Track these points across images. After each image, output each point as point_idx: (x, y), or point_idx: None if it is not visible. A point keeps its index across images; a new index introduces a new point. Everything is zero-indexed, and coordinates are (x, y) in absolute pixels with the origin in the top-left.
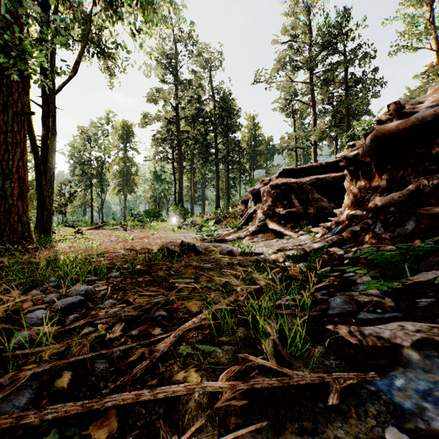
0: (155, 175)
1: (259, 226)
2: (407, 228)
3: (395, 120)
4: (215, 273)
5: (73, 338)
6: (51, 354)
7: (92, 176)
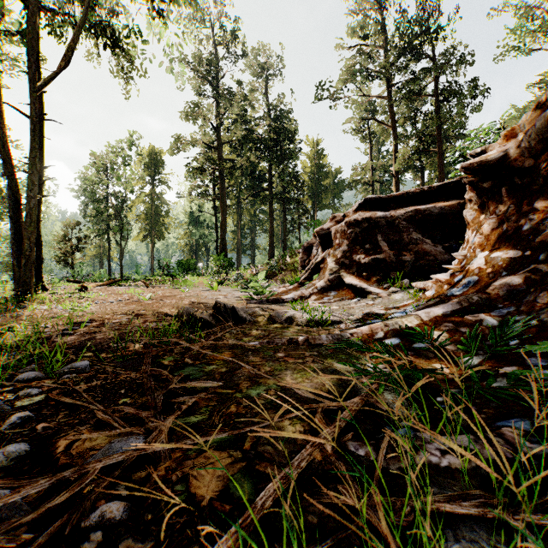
0: (191, 217)
1: (331, 279)
2: None
3: None
4: (266, 361)
5: None
6: None
7: (109, 217)
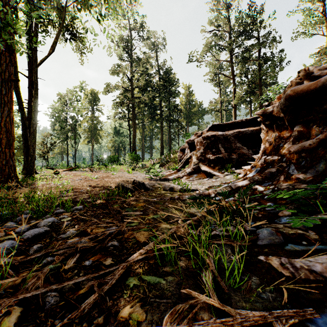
0: (115, 130)
1: (194, 168)
2: (317, 170)
3: (305, 83)
4: (160, 206)
5: (32, 269)
6: (7, 287)
7: (67, 131)
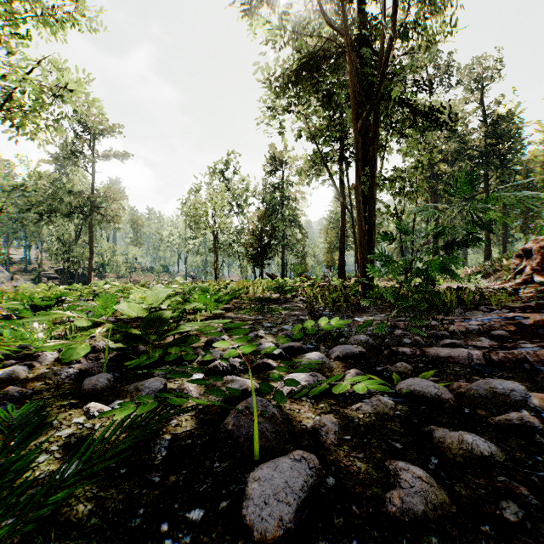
0: None
1: (524, 278)
2: None
3: None
4: None
5: None
6: None
7: None
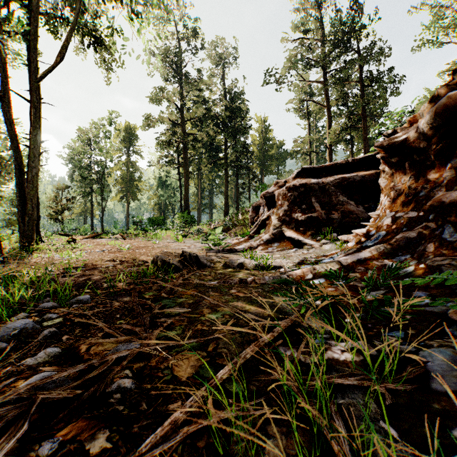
0: (160, 181)
1: (274, 233)
2: None
3: None
4: (223, 295)
5: None
6: None
7: (92, 182)
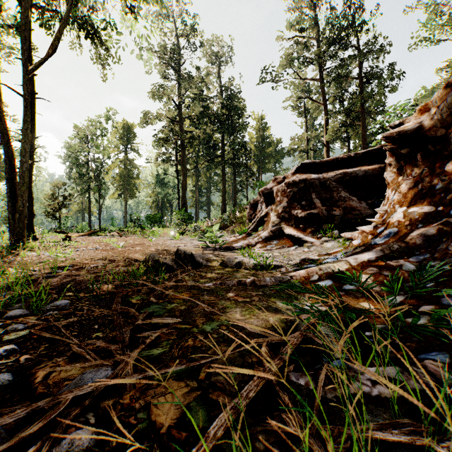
0: (157, 179)
1: (273, 230)
2: None
3: None
4: (219, 299)
5: None
6: None
7: (90, 179)
